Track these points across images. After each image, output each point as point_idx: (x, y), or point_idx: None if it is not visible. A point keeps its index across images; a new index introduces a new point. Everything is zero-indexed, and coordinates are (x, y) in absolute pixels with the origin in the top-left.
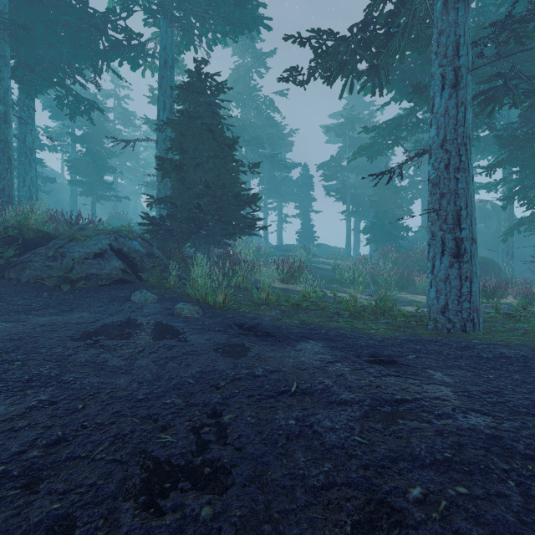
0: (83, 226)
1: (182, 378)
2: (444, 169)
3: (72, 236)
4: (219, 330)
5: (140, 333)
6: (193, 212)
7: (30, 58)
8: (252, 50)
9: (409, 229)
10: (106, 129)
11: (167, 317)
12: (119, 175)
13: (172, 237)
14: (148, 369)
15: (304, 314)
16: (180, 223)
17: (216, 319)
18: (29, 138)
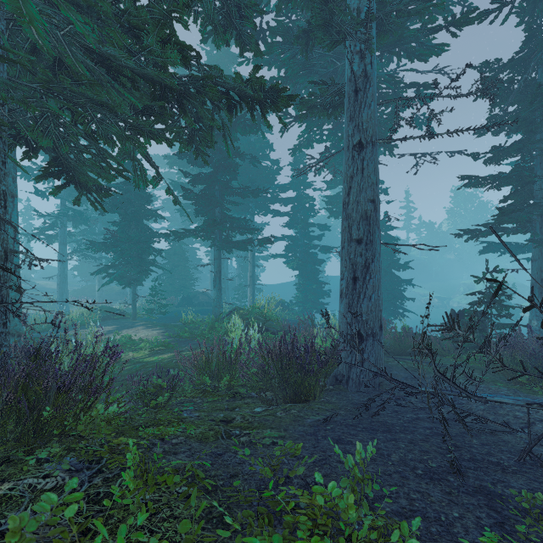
0: None
1: None
2: (60, 281)
3: None
4: None
5: None
6: None
7: None
8: None
9: None
10: None
11: None
12: None
13: None
14: None
15: None
16: None
17: None
18: None
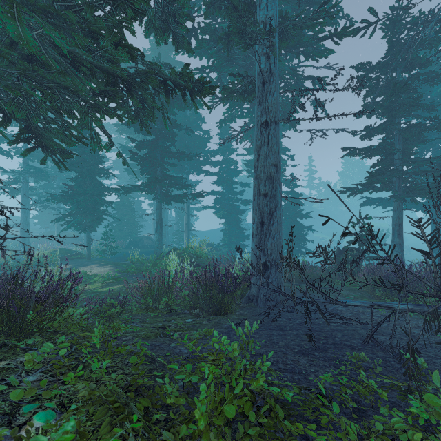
0: None
1: None
2: (23, 228)
3: None
4: None
5: None
6: None
7: None
8: None
9: None
10: None
11: None
12: None
13: None
14: None
15: None
16: None
17: None
18: None
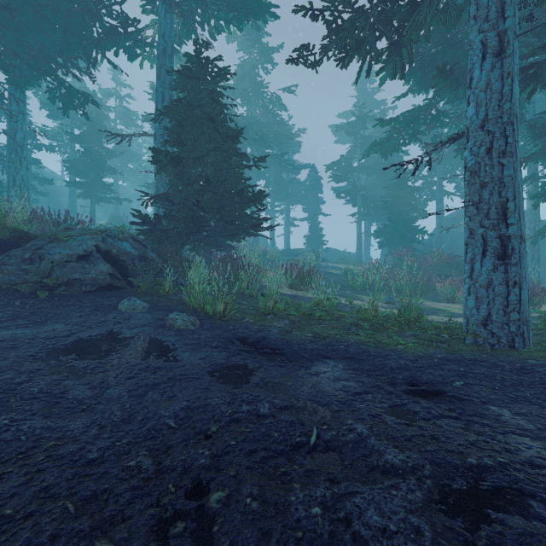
0: (69, 226)
1: (161, 418)
2: (485, 154)
3: (53, 237)
4: (217, 346)
5: (121, 350)
6: (191, 210)
7: (18, 45)
8: (258, 45)
9: (424, 232)
10: (105, 128)
11: (157, 329)
12: (121, 177)
13: (169, 238)
14: (119, 402)
15: (317, 325)
16: (178, 223)
17: (214, 332)
18: (20, 134)
